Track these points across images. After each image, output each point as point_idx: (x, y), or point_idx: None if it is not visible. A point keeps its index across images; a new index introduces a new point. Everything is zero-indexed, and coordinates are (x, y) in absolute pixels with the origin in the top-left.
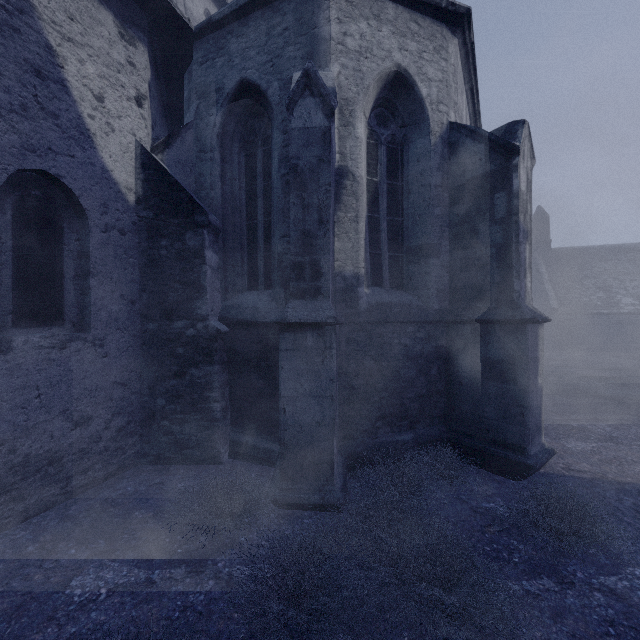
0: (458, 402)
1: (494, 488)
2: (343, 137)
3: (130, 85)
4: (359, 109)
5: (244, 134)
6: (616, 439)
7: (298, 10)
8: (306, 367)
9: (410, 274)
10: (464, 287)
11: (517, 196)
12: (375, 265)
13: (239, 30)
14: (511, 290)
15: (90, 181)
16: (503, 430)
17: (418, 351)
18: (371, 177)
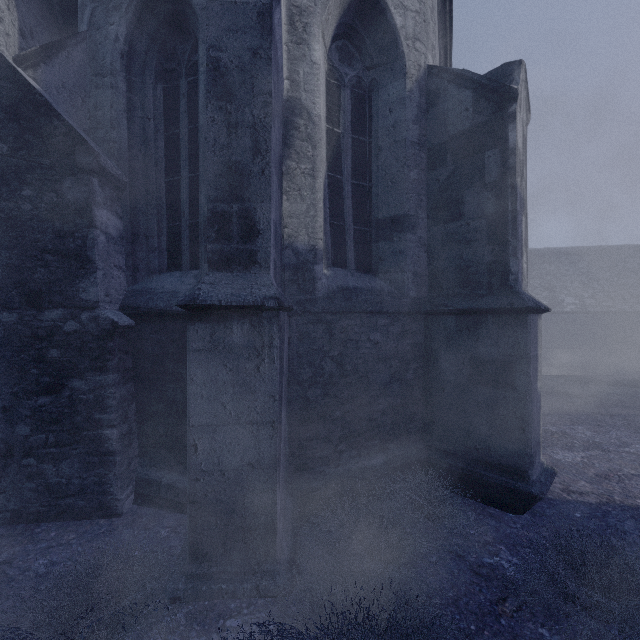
0: (439, 413)
1: (494, 530)
2: (294, 58)
3: None
4: (316, 24)
5: (162, 59)
6: (601, 445)
7: None
8: (231, 377)
9: (380, 253)
10: (446, 270)
11: (514, 153)
12: (337, 239)
13: None
14: (506, 272)
15: None
16: (497, 449)
17: (391, 350)
18: (332, 126)
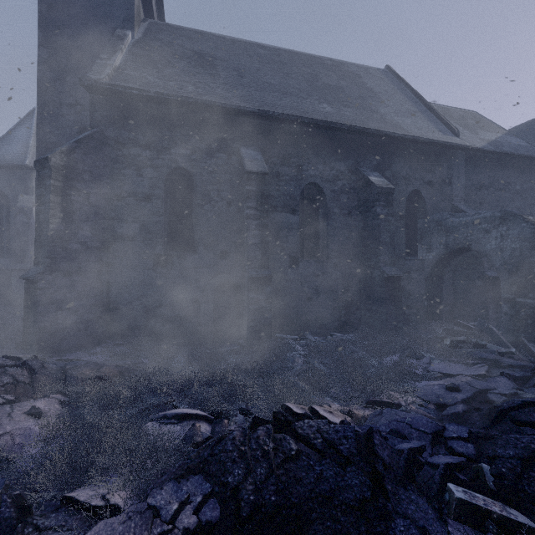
0: None
1: None
2: None
3: None
4: None
5: None
6: None
7: (21, 175)
8: (21, 280)
9: None
10: None
11: None
12: None
13: None
14: None
15: None
16: None
17: None
18: None
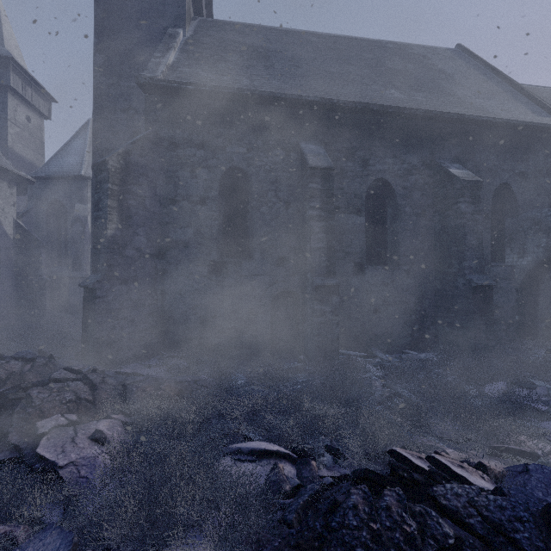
0: None
1: None
2: None
3: (12, 201)
4: None
5: (56, 212)
6: None
7: (77, 185)
8: (77, 287)
9: None
10: None
11: None
12: None
13: (55, 183)
14: None
15: (1, 235)
16: None
17: None
18: None
